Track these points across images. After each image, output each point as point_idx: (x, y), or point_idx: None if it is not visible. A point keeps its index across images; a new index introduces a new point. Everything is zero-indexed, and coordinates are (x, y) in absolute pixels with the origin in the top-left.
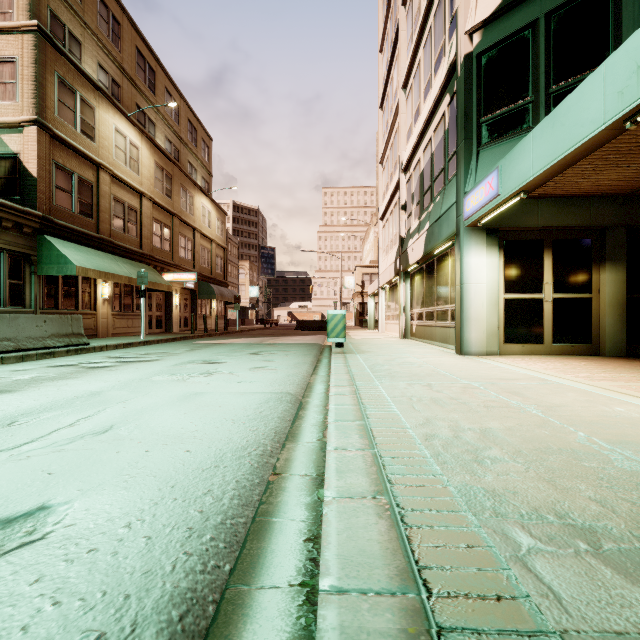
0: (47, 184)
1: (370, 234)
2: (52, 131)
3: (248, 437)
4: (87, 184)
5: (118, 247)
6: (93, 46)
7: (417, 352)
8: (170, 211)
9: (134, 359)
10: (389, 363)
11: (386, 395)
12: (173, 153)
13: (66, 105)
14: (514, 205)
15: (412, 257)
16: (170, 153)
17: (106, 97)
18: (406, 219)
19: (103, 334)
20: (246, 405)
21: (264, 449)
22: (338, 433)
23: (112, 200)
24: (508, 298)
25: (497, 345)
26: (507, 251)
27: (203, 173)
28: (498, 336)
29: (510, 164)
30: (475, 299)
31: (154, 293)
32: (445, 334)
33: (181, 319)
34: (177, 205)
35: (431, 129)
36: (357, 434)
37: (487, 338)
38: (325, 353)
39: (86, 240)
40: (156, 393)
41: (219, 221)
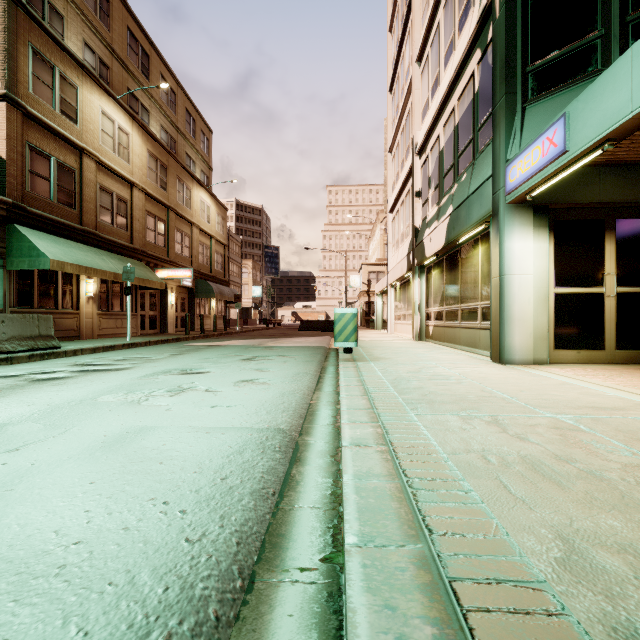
0: (19, 168)
1: (376, 232)
2: (25, 109)
3: (172, 571)
4: (68, 170)
5: (104, 240)
6: (78, 22)
7: (443, 359)
8: (165, 204)
9: (100, 367)
10: (416, 376)
11: (438, 447)
12: (169, 143)
13: (42, 81)
14: (569, 175)
15: (430, 248)
16: (166, 143)
17: (91, 76)
18: (421, 207)
19: (87, 335)
20: (205, 459)
21: (197, 621)
22: (375, 612)
23: (98, 189)
24: (559, 293)
25: (547, 351)
26: (558, 234)
27: (202, 166)
28: (548, 340)
29: (587, 106)
30: (519, 294)
31: (147, 291)
32: (473, 337)
33: (178, 319)
34: (173, 198)
35: (454, 97)
36: (425, 619)
37: (534, 343)
38: (331, 358)
39: (66, 232)
40: (81, 429)
41: (219, 217)
